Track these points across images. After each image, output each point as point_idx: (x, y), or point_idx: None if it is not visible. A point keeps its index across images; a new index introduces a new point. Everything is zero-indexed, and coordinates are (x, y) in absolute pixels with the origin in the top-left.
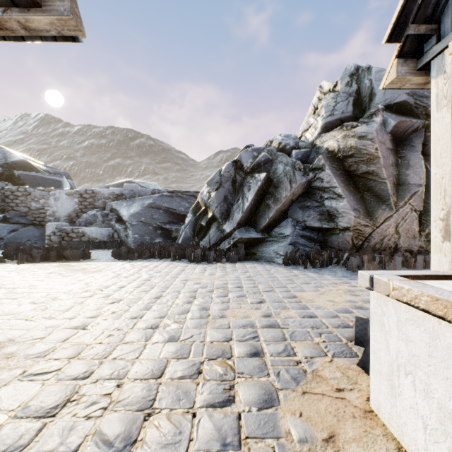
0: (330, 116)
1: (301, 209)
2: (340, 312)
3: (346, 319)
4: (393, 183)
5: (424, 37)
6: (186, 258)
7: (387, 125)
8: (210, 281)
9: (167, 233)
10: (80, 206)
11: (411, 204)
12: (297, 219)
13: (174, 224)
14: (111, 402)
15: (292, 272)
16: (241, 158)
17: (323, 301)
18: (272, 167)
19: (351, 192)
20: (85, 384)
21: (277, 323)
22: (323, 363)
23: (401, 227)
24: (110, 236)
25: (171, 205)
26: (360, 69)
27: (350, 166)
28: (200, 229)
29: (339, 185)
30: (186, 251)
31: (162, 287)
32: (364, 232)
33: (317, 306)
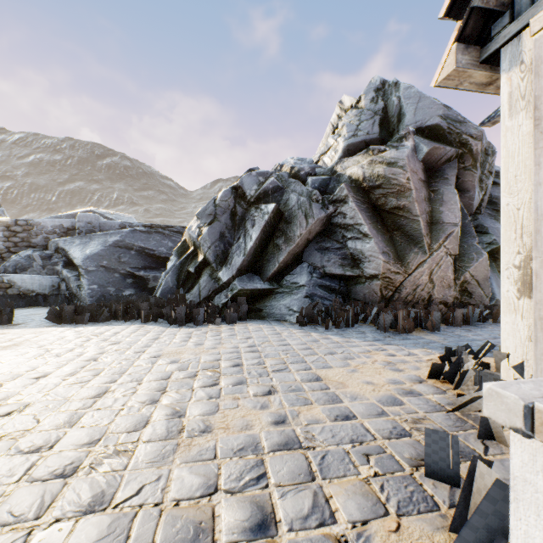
0: (353, 137)
1: (319, 251)
2: (385, 404)
3: (398, 418)
4: (426, 221)
5: (491, 15)
6: (164, 319)
7: (419, 151)
8: (194, 356)
9: (142, 282)
10: (6, 243)
11: (446, 247)
12: (315, 264)
13: (151, 271)
14: None
15: (310, 336)
16: (242, 184)
17: (359, 385)
18: (282, 196)
19: (379, 231)
20: None
21: (296, 436)
22: (386, 537)
23: (436, 274)
24: (54, 288)
25: (147, 245)
26: (387, 84)
27: (378, 199)
28: (187, 277)
29: (365, 222)
30: (165, 308)
31: (113, 373)
32: (395, 281)
33: (352, 394)
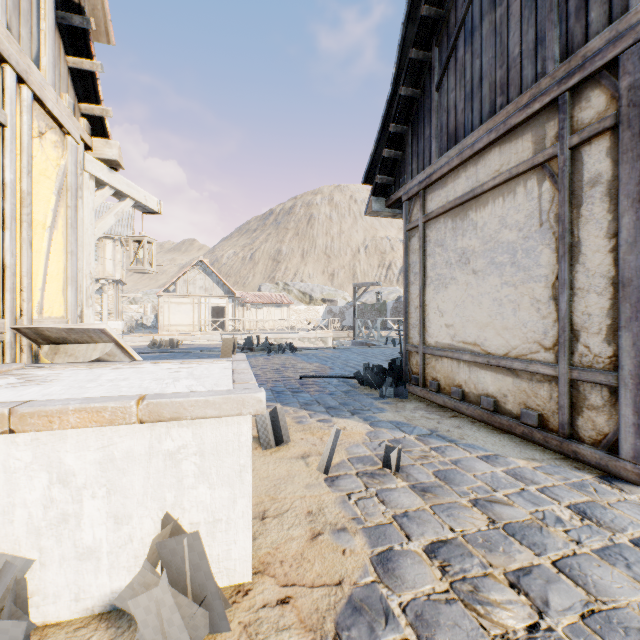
0: None
1: None
2: None
3: None
4: None
5: None
6: None
7: None
8: None
9: None
10: None
11: None
12: None
13: None
14: (546, 524)
15: None
16: None
17: None
18: None
19: None
20: (612, 535)
21: None
22: None
23: None
24: None
25: None
26: None
27: None
28: None
29: None
30: None
31: None
32: None
33: None
